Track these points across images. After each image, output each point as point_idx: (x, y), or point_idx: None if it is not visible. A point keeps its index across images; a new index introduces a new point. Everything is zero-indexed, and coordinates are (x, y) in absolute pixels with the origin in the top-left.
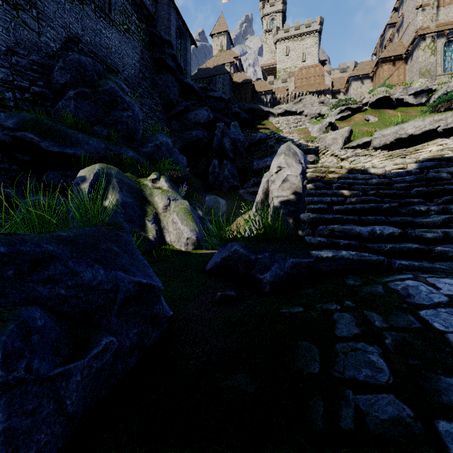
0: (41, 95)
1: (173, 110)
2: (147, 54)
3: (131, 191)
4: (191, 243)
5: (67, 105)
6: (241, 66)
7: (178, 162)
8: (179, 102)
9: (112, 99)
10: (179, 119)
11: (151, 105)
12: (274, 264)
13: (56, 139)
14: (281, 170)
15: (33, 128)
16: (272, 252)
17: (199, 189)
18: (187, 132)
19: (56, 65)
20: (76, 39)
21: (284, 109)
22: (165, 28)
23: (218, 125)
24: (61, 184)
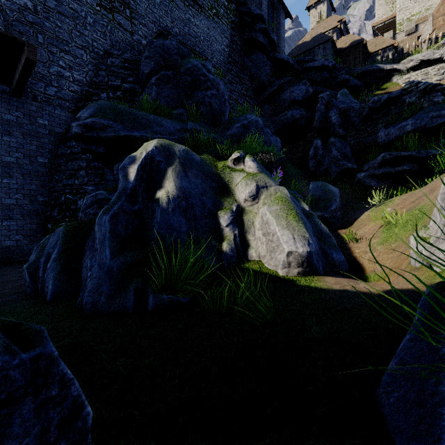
0: (130, 91)
1: (265, 93)
2: (236, 36)
3: (201, 176)
4: (296, 262)
5: (149, 93)
6: (345, 30)
7: (270, 145)
8: (271, 83)
9: (195, 79)
10: (271, 102)
11: (241, 90)
12: None
13: (125, 122)
14: None
15: (103, 113)
16: None
17: (297, 177)
18: (281, 113)
19: (143, 56)
20: (165, 32)
21: (418, 59)
22: (256, 5)
23: (320, 96)
24: None
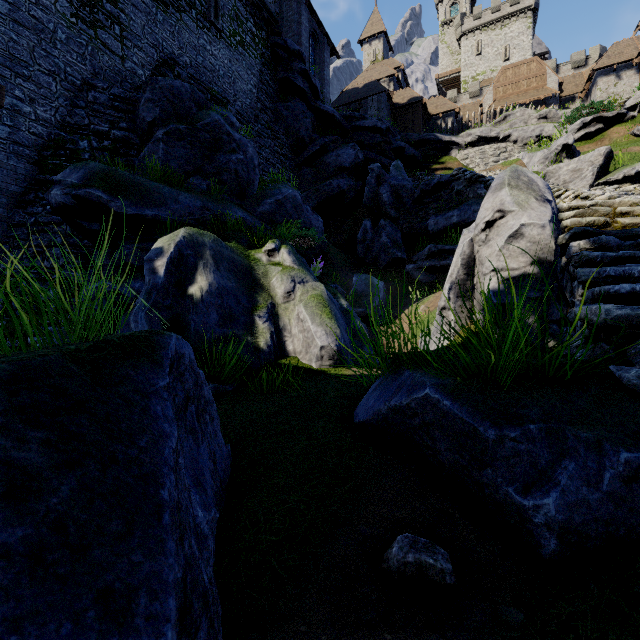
0: (124, 141)
1: (305, 153)
2: (268, 74)
3: (233, 269)
4: (328, 355)
5: (154, 151)
6: (404, 80)
7: (310, 225)
8: (313, 141)
9: (216, 137)
10: (313, 165)
11: (274, 147)
12: (566, 464)
13: (132, 197)
14: (504, 218)
15: (102, 182)
16: (550, 422)
17: (343, 265)
18: (325, 182)
19: (143, 97)
20: (171, 61)
21: (476, 135)
22: (294, 35)
23: (371, 168)
24: (139, 262)
